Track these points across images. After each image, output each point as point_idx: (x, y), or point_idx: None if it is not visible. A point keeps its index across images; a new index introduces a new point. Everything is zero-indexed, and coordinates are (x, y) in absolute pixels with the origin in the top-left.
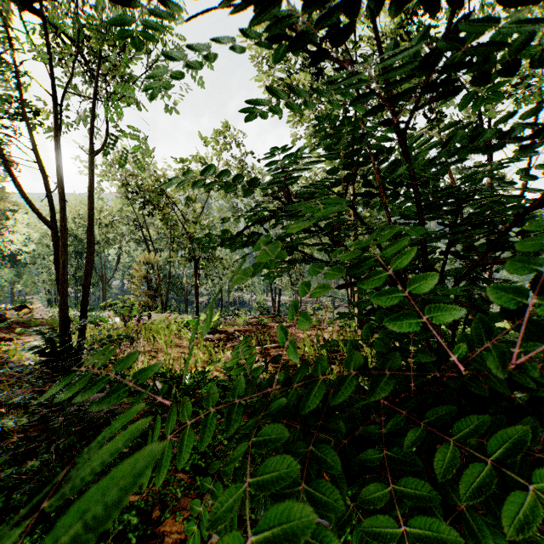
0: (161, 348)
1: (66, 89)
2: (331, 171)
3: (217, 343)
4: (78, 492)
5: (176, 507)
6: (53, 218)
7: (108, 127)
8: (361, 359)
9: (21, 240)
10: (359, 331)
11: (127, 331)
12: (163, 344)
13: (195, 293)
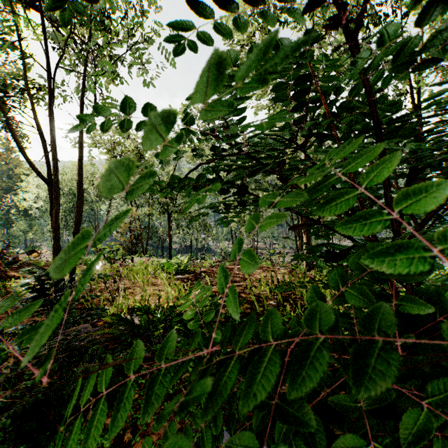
0: (139, 285)
1: (57, 64)
2: (292, 109)
3: (186, 282)
4: (57, 416)
5: (146, 430)
6: (49, 175)
7: (94, 99)
8: (368, 310)
9: (32, 198)
10: (308, 273)
11: (111, 271)
12: (141, 283)
13: (169, 240)
